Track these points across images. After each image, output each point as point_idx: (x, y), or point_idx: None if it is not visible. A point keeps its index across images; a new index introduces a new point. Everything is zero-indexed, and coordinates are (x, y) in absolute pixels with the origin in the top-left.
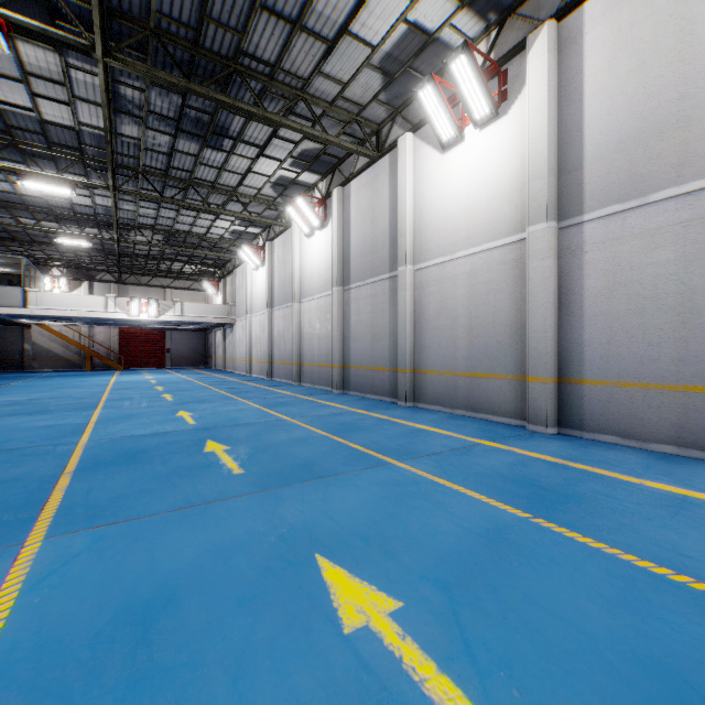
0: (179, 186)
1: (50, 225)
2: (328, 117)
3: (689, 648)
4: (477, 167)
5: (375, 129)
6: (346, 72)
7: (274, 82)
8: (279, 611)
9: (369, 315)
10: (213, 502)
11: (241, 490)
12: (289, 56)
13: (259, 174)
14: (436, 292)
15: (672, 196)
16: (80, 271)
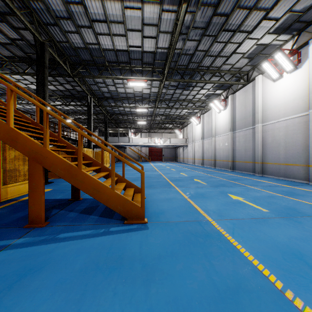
0: (173, 102)
1: (134, 117)
2: (227, 74)
3: (299, 207)
4: (288, 87)
5: (246, 73)
6: (234, 61)
7: (208, 70)
8: (222, 196)
9: (243, 142)
10: (203, 187)
11: (208, 186)
12: (214, 63)
13: (200, 94)
14: (271, 133)
15: None
16: (138, 129)
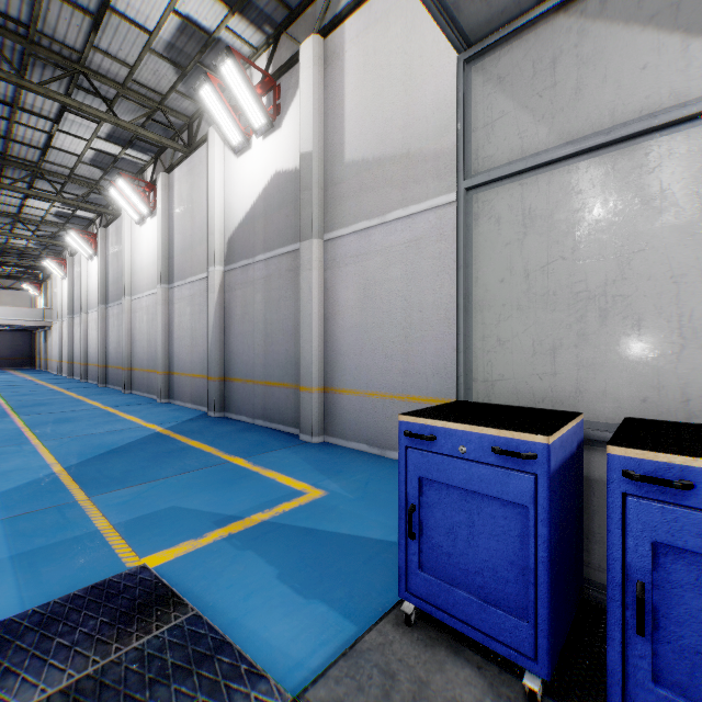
0: None
1: None
2: (72, 183)
3: None
4: (150, 242)
5: None
6: (68, 163)
7: (10, 161)
8: None
9: (116, 328)
10: None
11: None
12: (14, 150)
13: (36, 208)
14: (138, 316)
15: (190, 282)
16: None
